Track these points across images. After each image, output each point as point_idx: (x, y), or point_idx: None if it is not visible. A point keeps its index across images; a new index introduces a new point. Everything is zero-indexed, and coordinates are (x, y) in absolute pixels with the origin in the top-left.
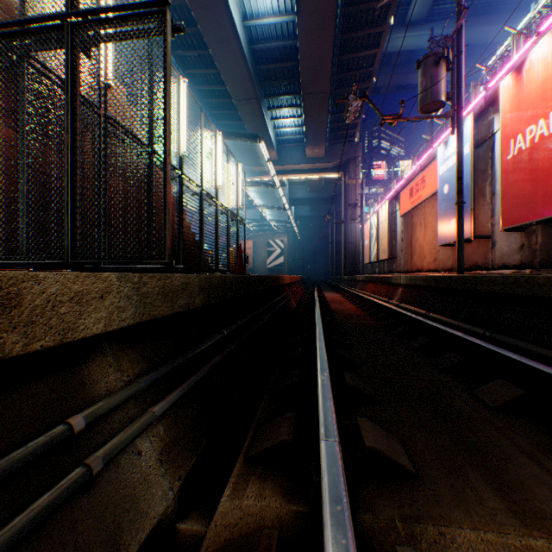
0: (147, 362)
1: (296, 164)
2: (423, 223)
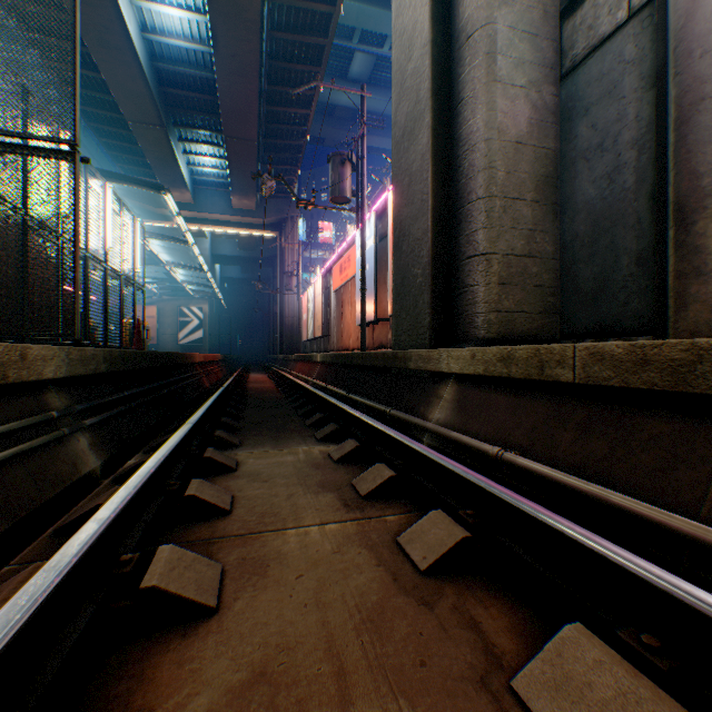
0: (75, 401)
1: (220, 213)
2: (350, 302)
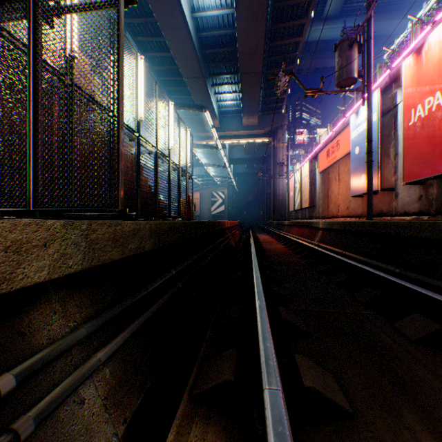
0: (96, 305)
1: (234, 130)
2: (337, 178)
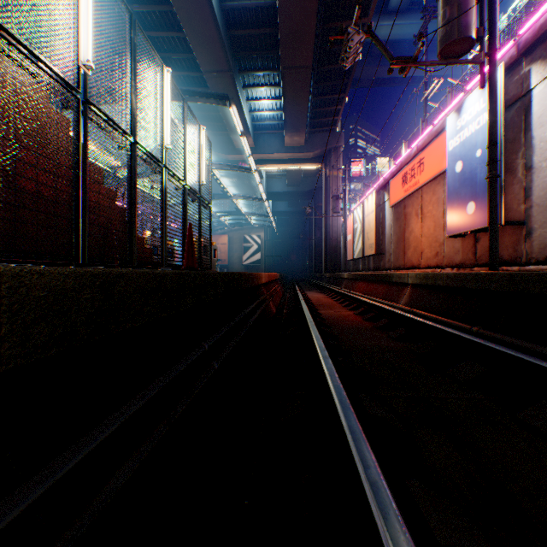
0: None
1: (274, 153)
2: (420, 213)
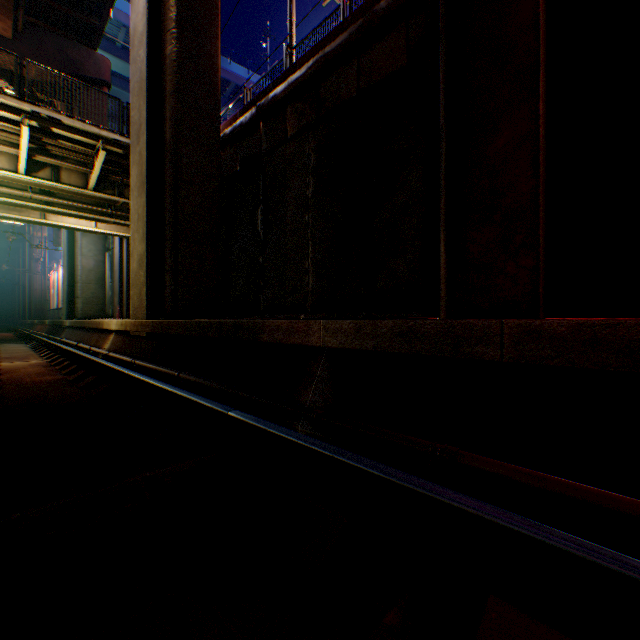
0: None
1: None
2: None
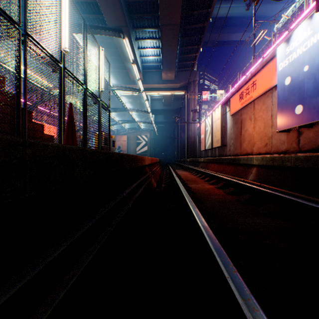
0: None
1: (155, 83)
2: (253, 118)
